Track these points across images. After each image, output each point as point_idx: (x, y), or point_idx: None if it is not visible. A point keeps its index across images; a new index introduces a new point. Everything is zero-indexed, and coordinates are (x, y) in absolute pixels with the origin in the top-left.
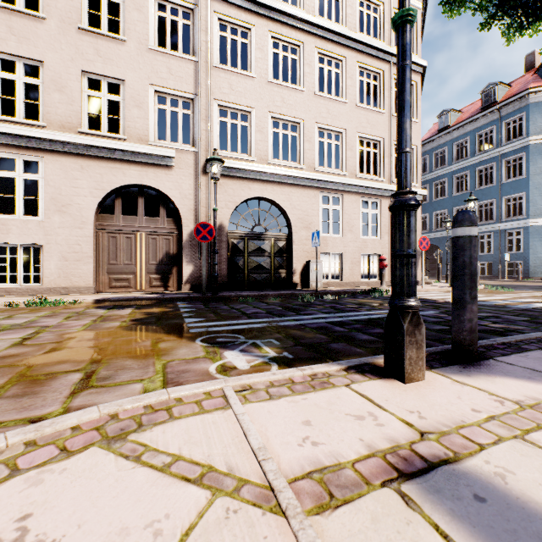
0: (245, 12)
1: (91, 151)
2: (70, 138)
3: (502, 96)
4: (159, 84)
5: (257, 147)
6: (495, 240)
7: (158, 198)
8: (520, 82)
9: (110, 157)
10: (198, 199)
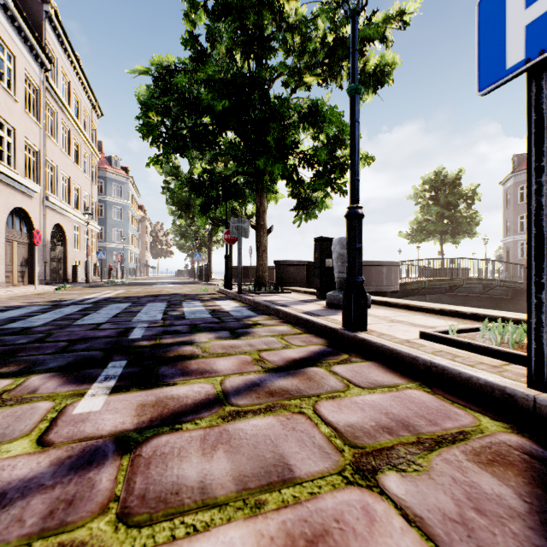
0: (55, 102)
1: (7, 179)
2: (5, 170)
3: None
4: (29, 138)
5: (58, 191)
6: None
7: (20, 217)
8: None
9: (12, 186)
10: (45, 222)
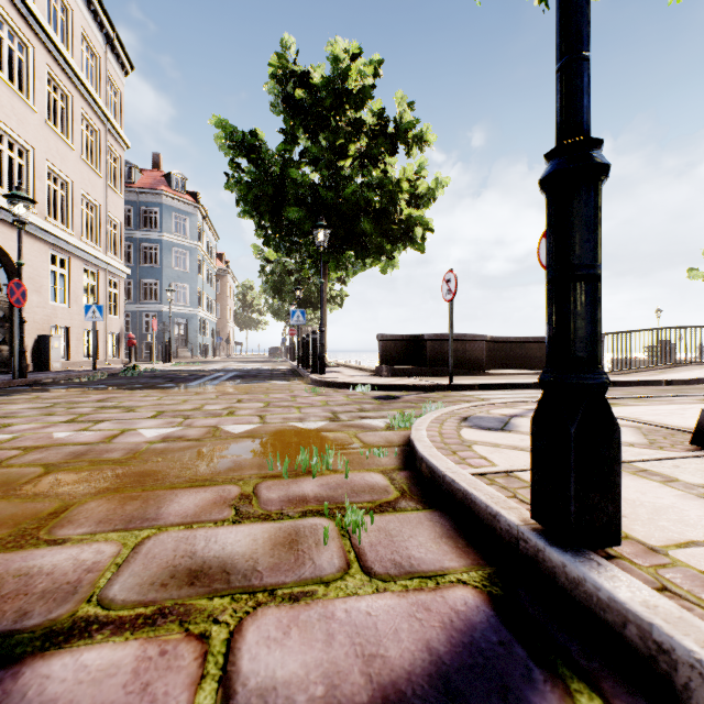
0: None
1: None
2: None
3: (138, 181)
4: None
5: None
6: (135, 321)
7: None
8: (152, 176)
9: None
10: None
